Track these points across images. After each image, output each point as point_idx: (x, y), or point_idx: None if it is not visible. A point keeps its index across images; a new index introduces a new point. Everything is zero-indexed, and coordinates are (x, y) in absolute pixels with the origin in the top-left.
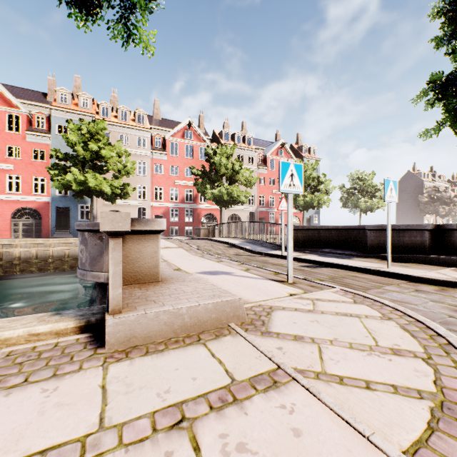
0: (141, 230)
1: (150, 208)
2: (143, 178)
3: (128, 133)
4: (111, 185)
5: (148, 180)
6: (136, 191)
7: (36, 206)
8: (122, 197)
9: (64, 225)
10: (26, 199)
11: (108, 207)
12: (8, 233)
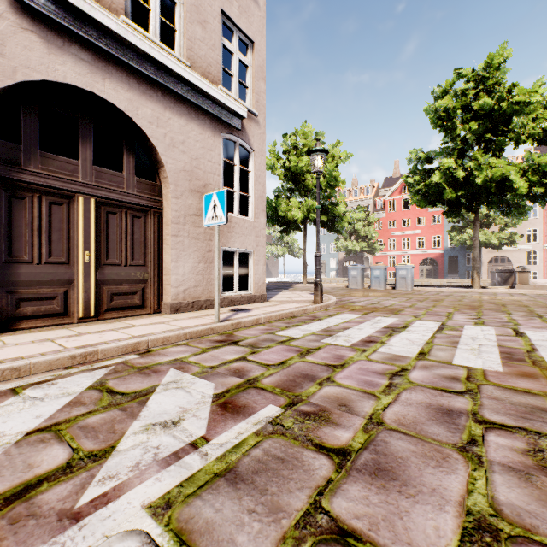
0: (522, 271)
1: (542, 251)
2: (533, 220)
3: None
4: (498, 237)
5: (540, 222)
6: (524, 235)
7: (434, 256)
8: (508, 244)
9: (453, 270)
10: (428, 252)
11: (492, 253)
12: (417, 275)
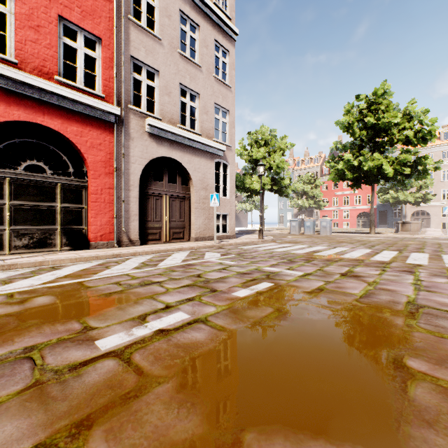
0: (405, 223)
1: None
2: (447, 183)
3: (431, 151)
4: (414, 197)
5: None
6: (439, 194)
7: (368, 211)
8: (424, 202)
9: (383, 221)
10: (363, 208)
11: (414, 208)
12: (354, 225)
